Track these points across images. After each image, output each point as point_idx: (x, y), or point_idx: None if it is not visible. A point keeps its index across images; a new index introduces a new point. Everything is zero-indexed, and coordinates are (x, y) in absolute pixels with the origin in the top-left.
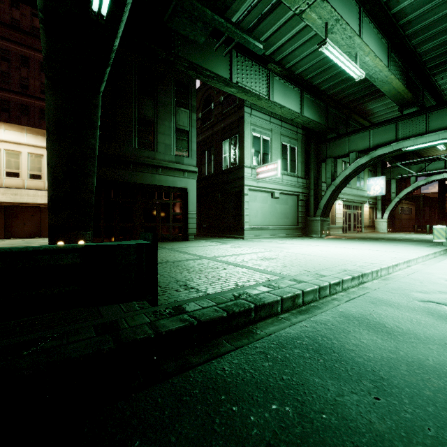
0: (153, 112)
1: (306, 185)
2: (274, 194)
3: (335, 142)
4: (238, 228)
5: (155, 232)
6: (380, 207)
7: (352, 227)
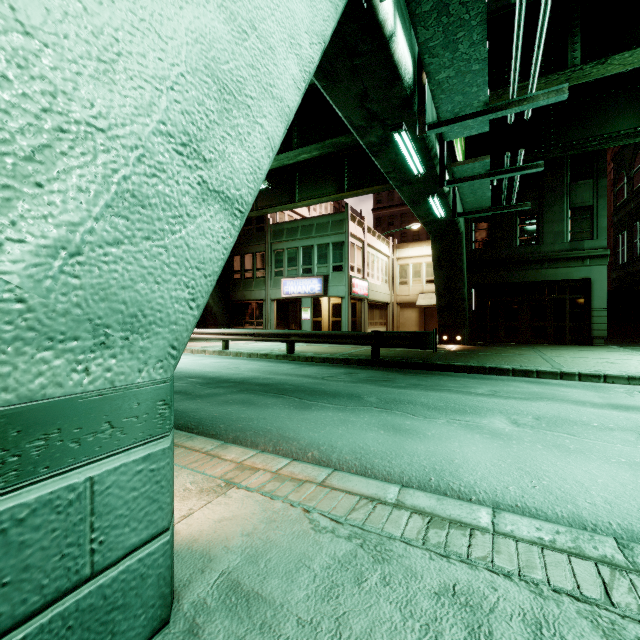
0: (536, 203)
1: None
2: None
3: None
4: None
5: (545, 332)
6: None
7: None
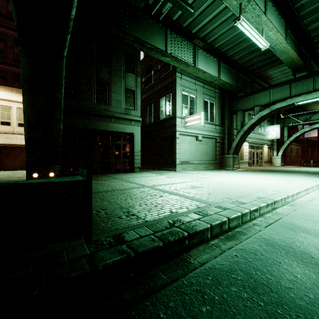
0: (108, 76)
1: (221, 131)
2: (198, 138)
3: (243, 99)
4: (171, 162)
5: (109, 166)
6: (276, 147)
7: (255, 162)
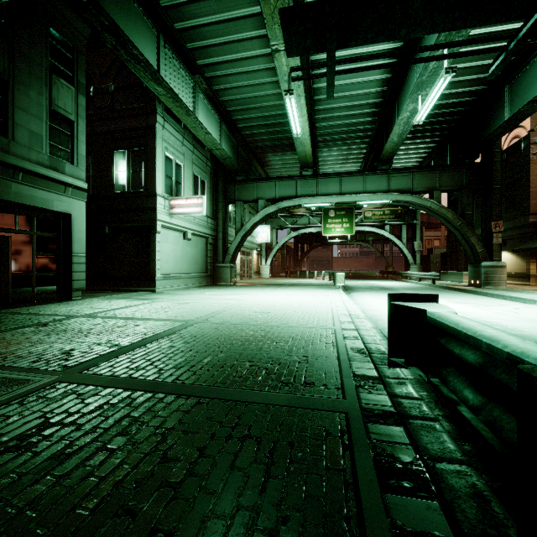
0: (5, 64)
1: (214, 227)
2: (187, 234)
3: (244, 185)
4: (145, 277)
5: None
6: (265, 253)
7: (246, 273)
